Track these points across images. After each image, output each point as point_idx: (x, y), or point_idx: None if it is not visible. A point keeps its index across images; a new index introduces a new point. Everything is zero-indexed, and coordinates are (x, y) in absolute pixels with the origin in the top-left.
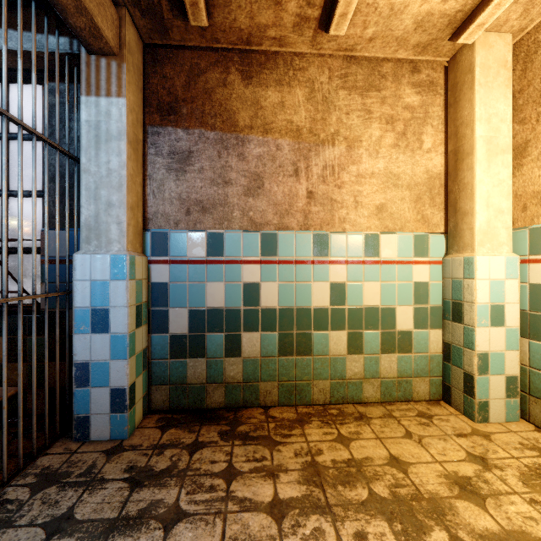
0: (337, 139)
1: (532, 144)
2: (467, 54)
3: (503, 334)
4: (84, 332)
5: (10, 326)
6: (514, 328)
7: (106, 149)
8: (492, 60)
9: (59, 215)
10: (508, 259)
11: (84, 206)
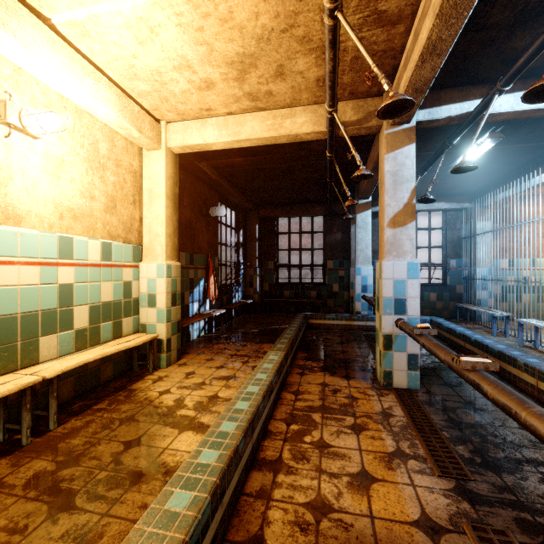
0: None
1: None
2: None
3: None
4: (479, 290)
5: (437, 290)
6: None
7: (485, 236)
8: None
9: (452, 254)
10: None
11: (478, 253)
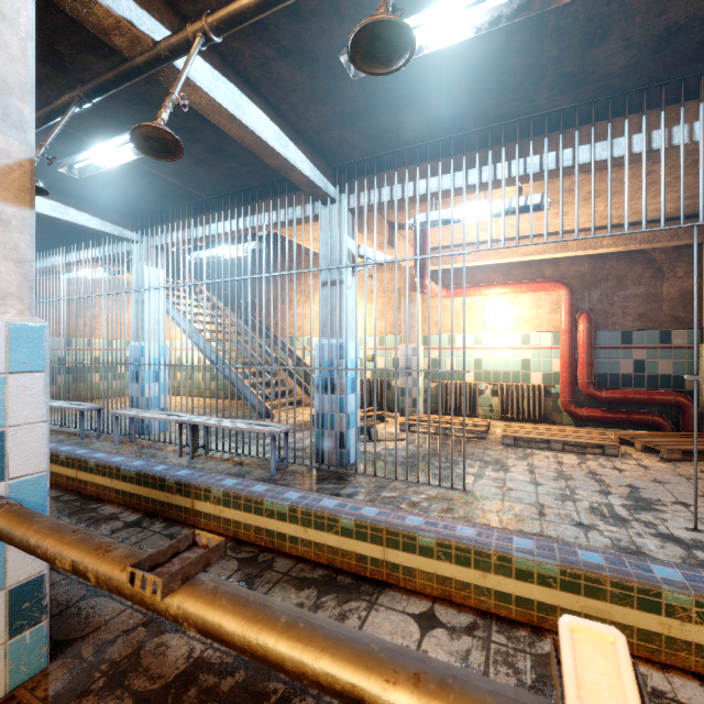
0: (97, 306)
1: None
2: None
3: None
4: None
5: None
6: None
7: None
8: None
9: None
10: None
11: None
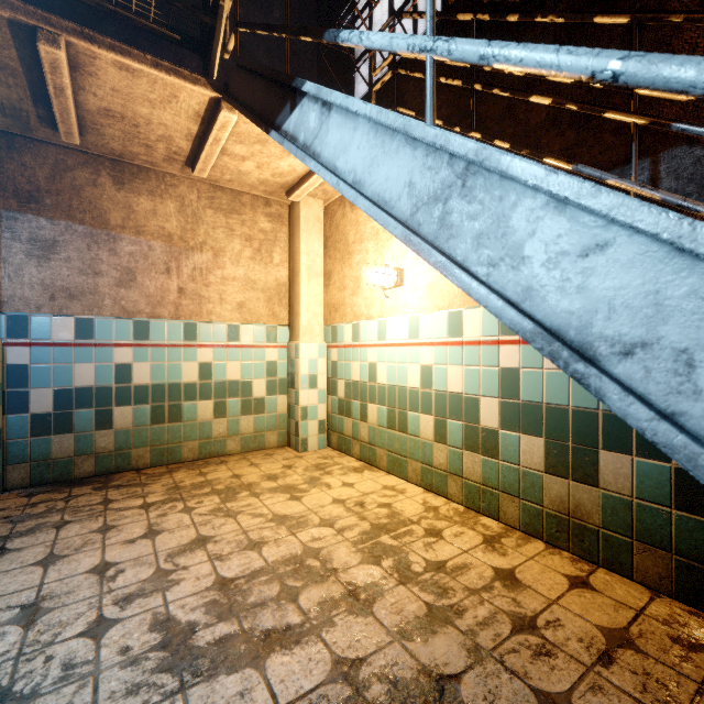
0: (205, 248)
1: (333, 274)
2: (298, 206)
3: (317, 393)
4: None
5: None
6: (323, 389)
7: None
8: (311, 215)
9: None
10: (320, 345)
11: None
